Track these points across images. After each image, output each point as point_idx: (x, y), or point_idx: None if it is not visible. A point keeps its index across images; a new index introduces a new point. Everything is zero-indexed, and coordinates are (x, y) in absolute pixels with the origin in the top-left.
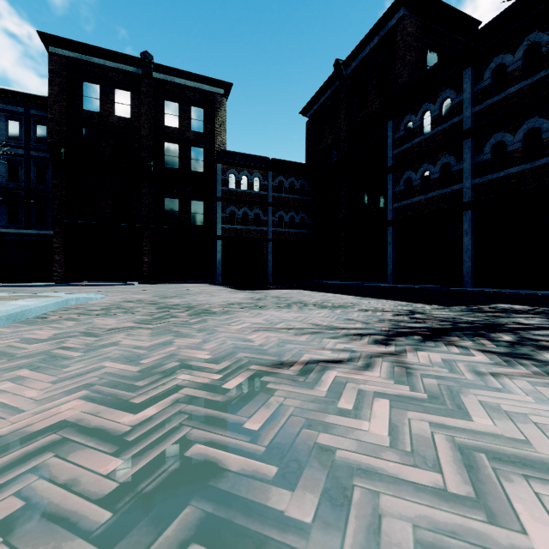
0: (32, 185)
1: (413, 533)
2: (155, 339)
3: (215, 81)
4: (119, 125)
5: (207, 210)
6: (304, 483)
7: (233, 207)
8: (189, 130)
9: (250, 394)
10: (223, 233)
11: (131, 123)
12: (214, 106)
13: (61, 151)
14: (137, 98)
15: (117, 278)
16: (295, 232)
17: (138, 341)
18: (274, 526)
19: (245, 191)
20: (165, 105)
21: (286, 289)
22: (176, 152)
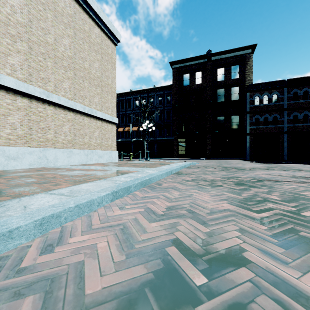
0: (165, 120)
1: (281, 190)
2: (228, 173)
3: (245, 47)
4: (197, 88)
5: (240, 120)
6: (265, 187)
7: (257, 115)
8: (230, 79)
9: (257, 181)
10: (250, 131)
11: (202, 85)
12: (244, 61)
13: (176, 106)
14: (204, 73)
15: (196, 156)
16: (309, 125)
17: (223, 173)
18: (258, 187)
19: (266, 105)
20: (217, 71)
21: (294, 164)
22: (223, 93)
